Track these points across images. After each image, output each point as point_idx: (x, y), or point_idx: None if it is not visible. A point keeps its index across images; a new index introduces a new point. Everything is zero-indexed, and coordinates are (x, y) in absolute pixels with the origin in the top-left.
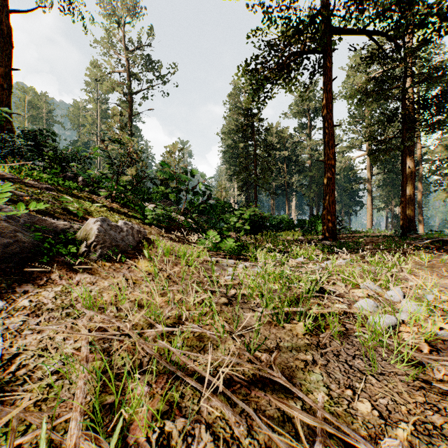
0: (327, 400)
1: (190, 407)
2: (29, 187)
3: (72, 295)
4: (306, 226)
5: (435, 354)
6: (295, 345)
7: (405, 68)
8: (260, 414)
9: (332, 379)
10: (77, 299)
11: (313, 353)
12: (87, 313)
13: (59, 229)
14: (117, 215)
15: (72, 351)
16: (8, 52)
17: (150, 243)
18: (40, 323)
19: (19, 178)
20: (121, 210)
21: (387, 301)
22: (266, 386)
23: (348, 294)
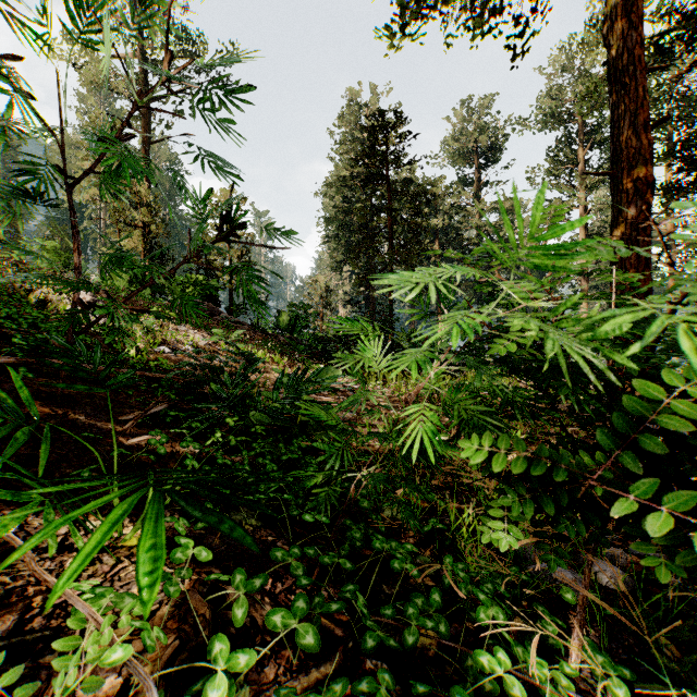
0: None
1: None
2: None
3: None
4: None
5: None
6: None
7: None
8: None
9: None
10: None
11: None
12: None
13: None
14: None
15: None
16: None
17: None
18: None
19: None
20: None
21: None
22: None
23: None
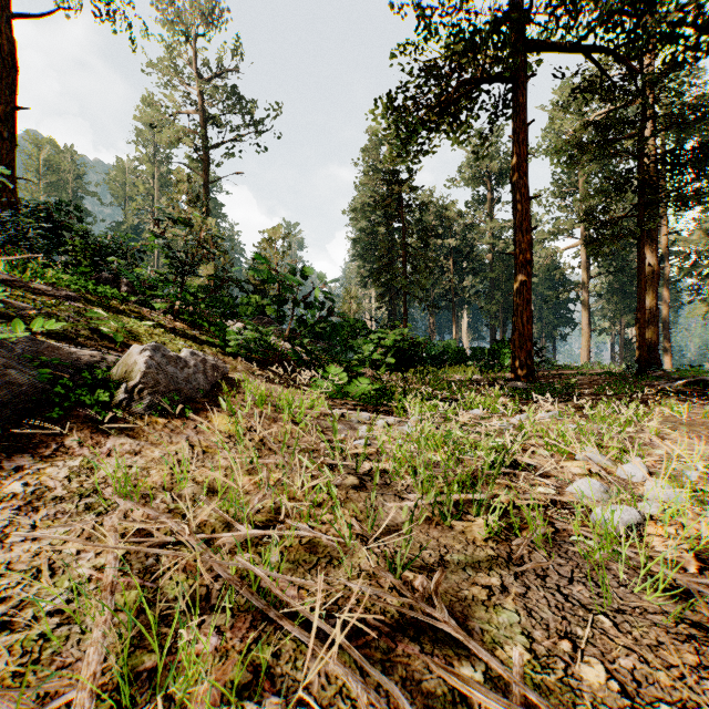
0: (528, 659)
1: (289, 675)
2: (37, 294)
3: (96, 475)
4: (485, 358)
5: (708, 575)
6: (470, 559)
7: (644, 107)
8: (413, 687)
9: (535, 620)
10: (106, 481)
11: (501, 573)
12: (120, 504)
13: (82, 363)
14: (182, 341)
15: (90, 571)
16: (9, 80)
17: (233, 385)
18: (40, 523)
19: (21, 280)
20: (188, 332)
21: (621, 481)
22: (422, 633)
23: (557, 469)
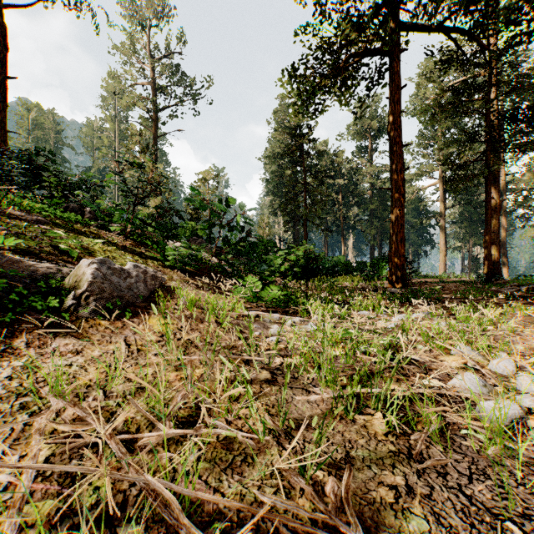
0: None
1: None
2: (12, 219)
3: (31, 376)
4: (367, 269)
5: None
6: (374, 455)
7: (490, 76)
8: None
9: (445, 527)
10: (45, 380)
11: (404, 470)
12: (52, 404)
13: (39, 274)
14: (130, 256)
15: (10, 478)
16: (2, 56)
17: (169, 292)
18: None
19: None
20: (136, 249)
21: (494, 375)
22: None
23: (437, 363)
